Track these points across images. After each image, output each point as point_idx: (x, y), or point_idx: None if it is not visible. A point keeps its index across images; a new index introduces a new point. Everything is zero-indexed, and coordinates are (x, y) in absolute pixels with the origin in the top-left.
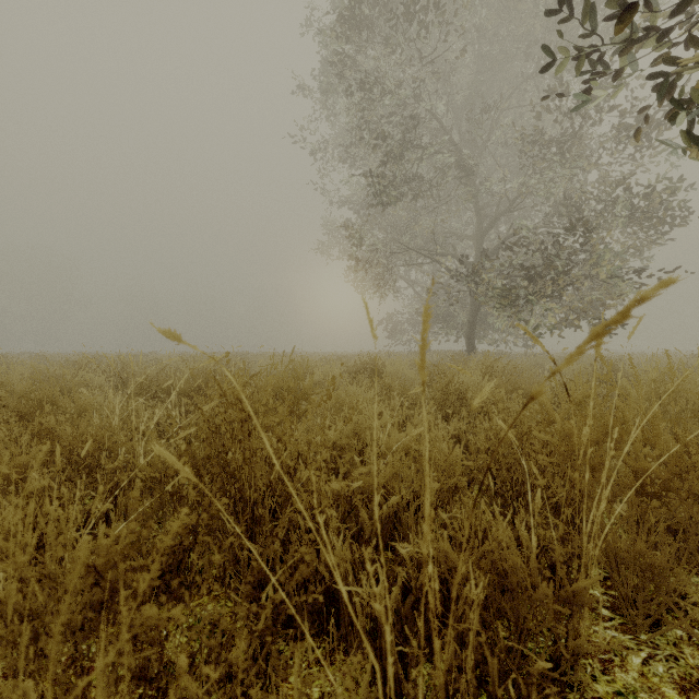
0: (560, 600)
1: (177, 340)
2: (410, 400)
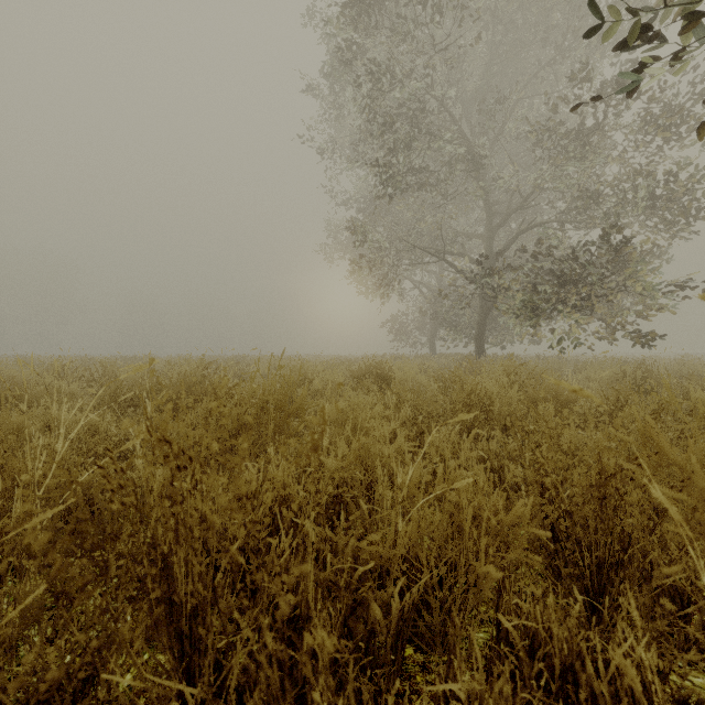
0: None
1: None
2: (424, 412)
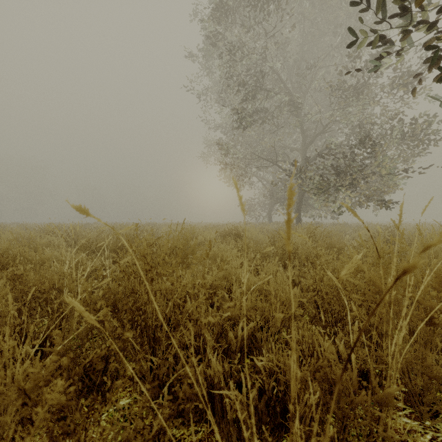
0: (374, 403)
1: (86, 214)
2: (260, 254)
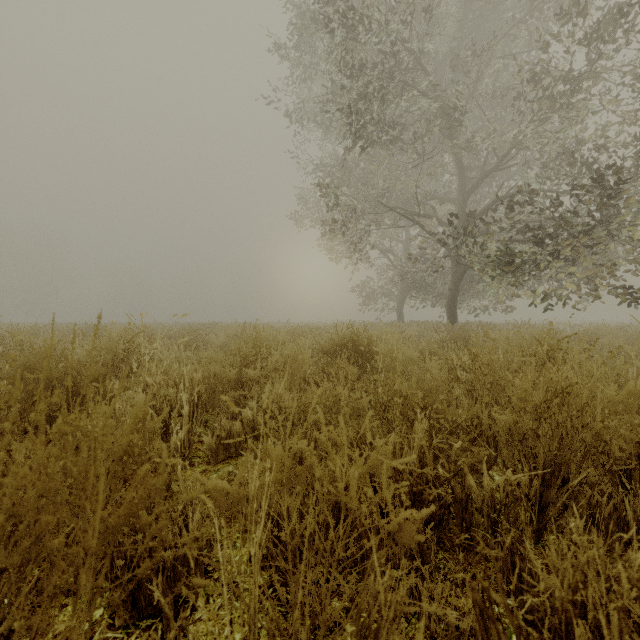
0: None
1: None
2: (448, 424)
